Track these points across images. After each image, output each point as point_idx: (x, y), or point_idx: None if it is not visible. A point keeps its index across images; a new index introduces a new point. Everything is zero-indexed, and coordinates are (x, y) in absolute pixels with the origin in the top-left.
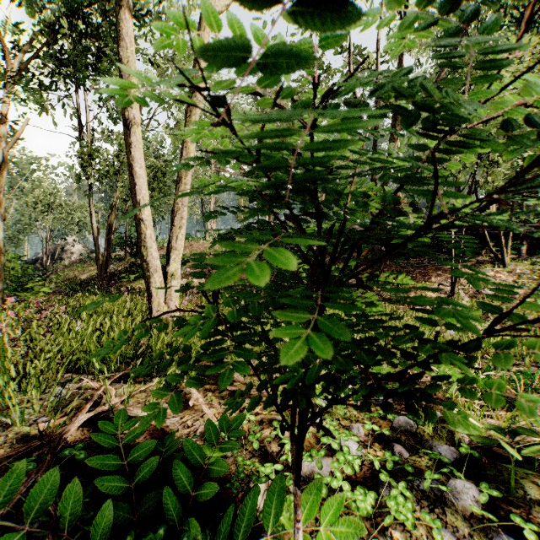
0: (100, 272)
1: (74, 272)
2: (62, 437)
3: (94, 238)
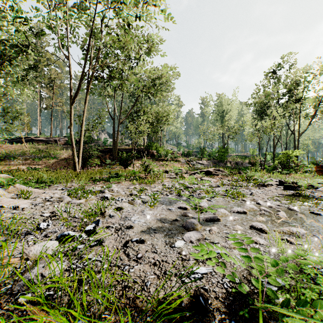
0: None
1: None
2: None
3: None
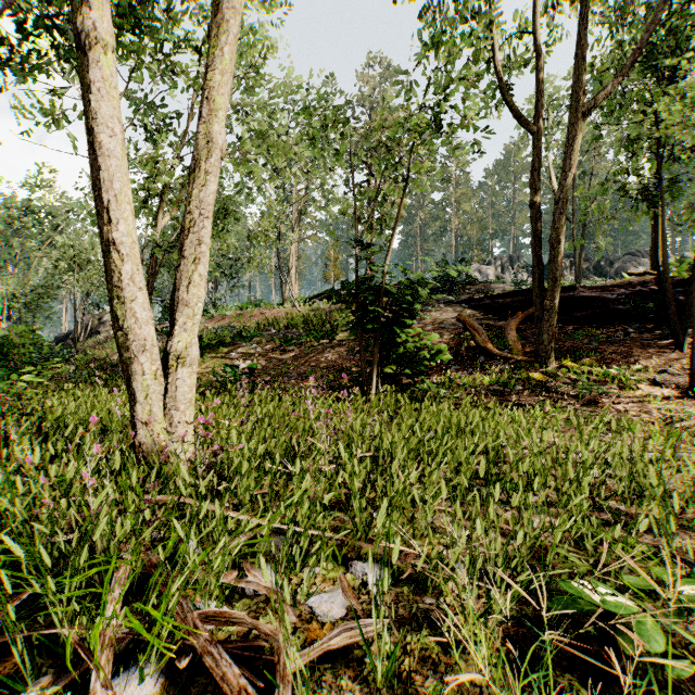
0: None
1: (107, 350)
2: None
3: None
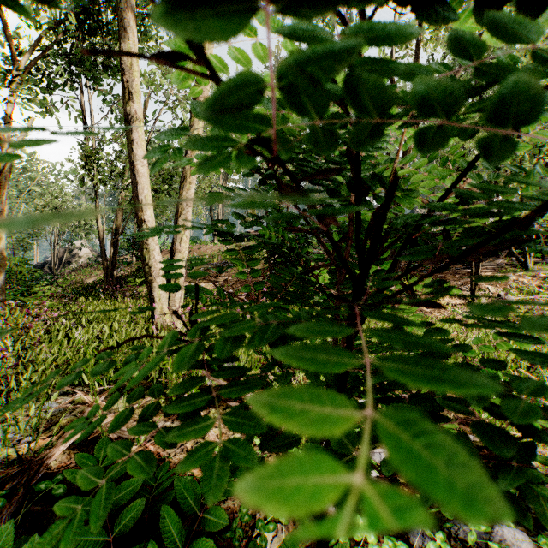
0: (107, 276)
1: (81, 276)
2: (44, 463)
3: (100, 241)
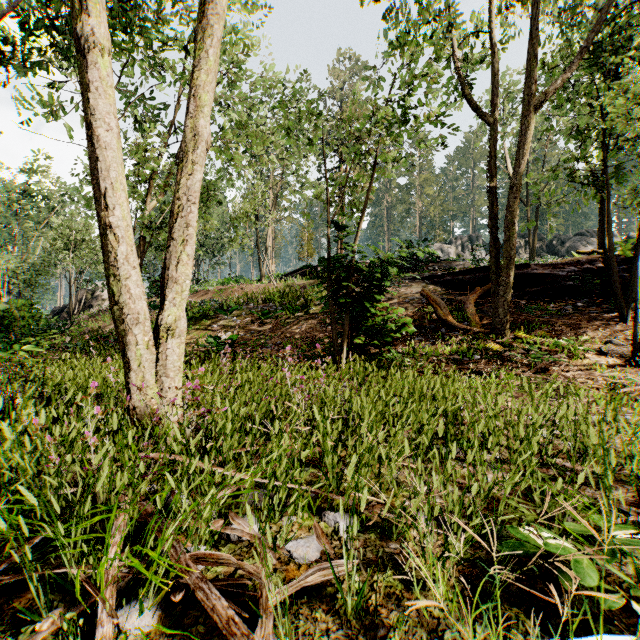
0: None
1: (99, 322)
2: None
3: None
